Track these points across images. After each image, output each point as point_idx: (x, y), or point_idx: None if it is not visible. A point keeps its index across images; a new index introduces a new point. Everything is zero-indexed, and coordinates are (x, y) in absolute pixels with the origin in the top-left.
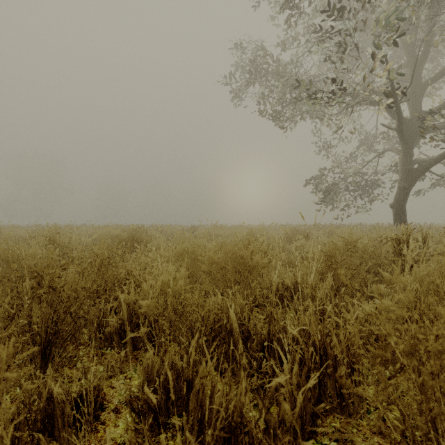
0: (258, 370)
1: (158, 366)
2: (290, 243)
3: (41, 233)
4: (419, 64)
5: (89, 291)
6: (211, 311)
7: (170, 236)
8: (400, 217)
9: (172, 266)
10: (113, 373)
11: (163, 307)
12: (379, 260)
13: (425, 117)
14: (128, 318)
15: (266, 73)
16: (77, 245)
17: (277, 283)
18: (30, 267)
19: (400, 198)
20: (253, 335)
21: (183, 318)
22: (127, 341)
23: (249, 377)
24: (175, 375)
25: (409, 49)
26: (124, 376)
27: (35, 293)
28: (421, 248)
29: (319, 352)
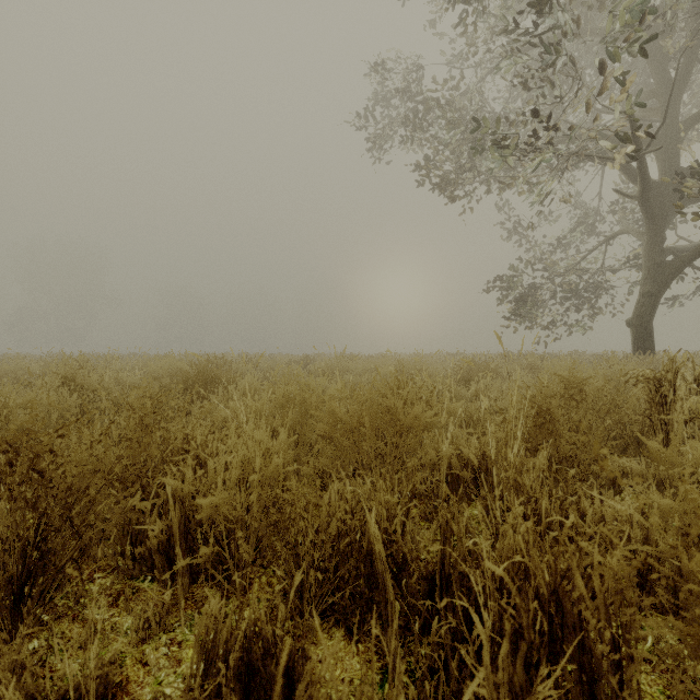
0: (421, 628)
1: (227, 633)
2: (467, 385)
3: (50, 367)
4: (676, 91)
5: (109, 476)
6: (333, 511)
7: (269, 373)
8: (643, 341)
9: (263, 428)
10: (150, 630)
11: (244, 506)
12: (625, 415)
13: (685, 178)
14: (182, 525)
15: (424, 109)
16: (113, 387)
17: (449, 455)
18: (23, 427)
19: (644, 310)
20: (412, 563)
21: (282, 527)
22: (178, 570)
23: (406, 647)
24: (260, 651)
25: (659, 66)
26: (168, 638)
27: (4, 483)
28: (693, 394)
29: (547, 609)
